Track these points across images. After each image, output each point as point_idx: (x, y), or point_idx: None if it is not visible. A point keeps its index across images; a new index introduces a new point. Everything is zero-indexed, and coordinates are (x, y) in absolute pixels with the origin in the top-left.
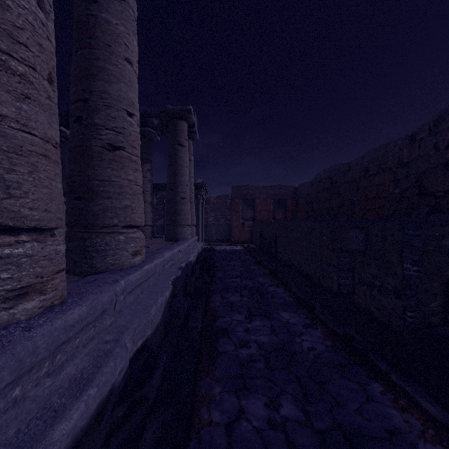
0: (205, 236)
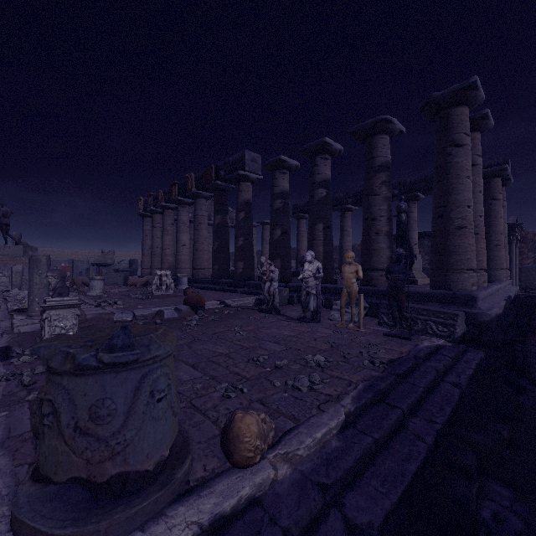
0: (518, 282)
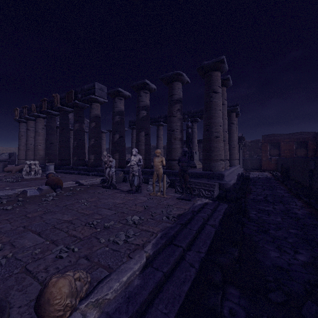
0: (243, 166)
